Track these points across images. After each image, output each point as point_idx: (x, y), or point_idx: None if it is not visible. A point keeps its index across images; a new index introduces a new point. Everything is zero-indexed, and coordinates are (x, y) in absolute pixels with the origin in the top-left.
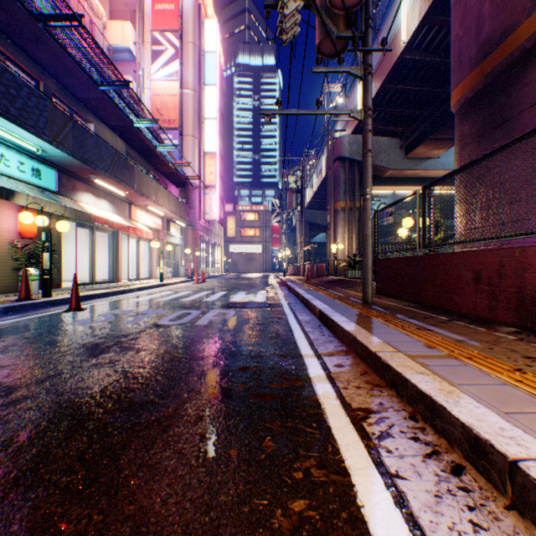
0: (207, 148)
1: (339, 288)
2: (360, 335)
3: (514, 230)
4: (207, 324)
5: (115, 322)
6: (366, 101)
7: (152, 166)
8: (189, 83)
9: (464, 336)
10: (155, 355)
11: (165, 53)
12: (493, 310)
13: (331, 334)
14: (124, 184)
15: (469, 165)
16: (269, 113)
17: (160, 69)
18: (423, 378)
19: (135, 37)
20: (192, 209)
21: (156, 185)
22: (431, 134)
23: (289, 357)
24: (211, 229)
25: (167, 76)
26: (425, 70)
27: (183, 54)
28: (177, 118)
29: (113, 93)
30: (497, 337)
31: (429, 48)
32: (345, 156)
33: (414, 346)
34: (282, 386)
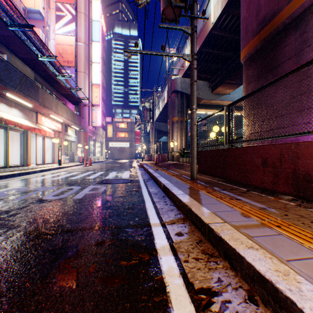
0: (94, 81)
1: (175, 169)
2: (194, 206)
3: (279, 134)
4: (82, 198)
5: (6, 199)
6: (193, 49)
7: (55, 89)
8: (82, 38)
9: (263, 204)
10: (23, 232)
11: (65, 17)
12: (276, 184)
13: (172, 203)
14: (30, 98)
15: (259, 89)
16: (130, 51)
17: (62, 27)
18: (255, 254)
19: (44, 4)
20: (83, 119)
21: (56, 101)
22: (226, 80)
23: (140, 227)
24: (97, 132)
25: (66, 32)
26: (223, 42)
27: (78, 20)
28: (74, 60)
29: (20, 33)
30: (284, 204)
31: (226, 28)
32: (178, 90)
33: (235, 215)
34: (131, 263)
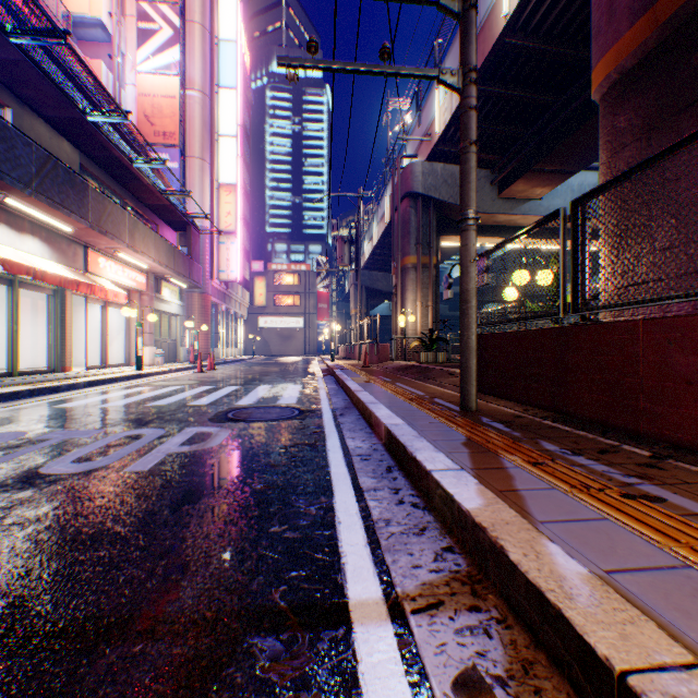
0: (223, 178)
1: (413, 380)
2: (511, 536)
3: None
4: (150, 470)
5: None
6: (467, 55)
7: (130, 193)
8: (196, 81)
9: None
10: None
11: (158, 34)
12: None
13: (417, 499)
14: (66, 211)
15: (696, 136)
16: (294, 63)
17: (150, 57)
18: None
19: (110, 5)
20: (197, 263)
21: (131, 220)
22: (536, 163)
23: (308, 624)
24: (230, 295)
25: (161, 68)
26: (531, 66)
27: (187, 39)
28: (177, 130)
29: (38, 51)
30: None
31: (539, 30)
32: (417, 191)
33: None
34: None
